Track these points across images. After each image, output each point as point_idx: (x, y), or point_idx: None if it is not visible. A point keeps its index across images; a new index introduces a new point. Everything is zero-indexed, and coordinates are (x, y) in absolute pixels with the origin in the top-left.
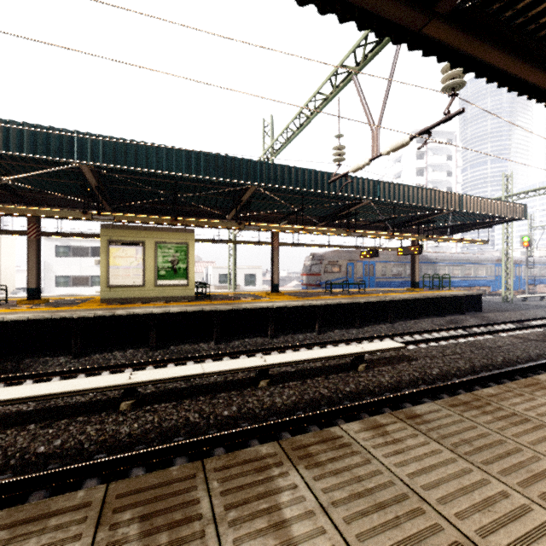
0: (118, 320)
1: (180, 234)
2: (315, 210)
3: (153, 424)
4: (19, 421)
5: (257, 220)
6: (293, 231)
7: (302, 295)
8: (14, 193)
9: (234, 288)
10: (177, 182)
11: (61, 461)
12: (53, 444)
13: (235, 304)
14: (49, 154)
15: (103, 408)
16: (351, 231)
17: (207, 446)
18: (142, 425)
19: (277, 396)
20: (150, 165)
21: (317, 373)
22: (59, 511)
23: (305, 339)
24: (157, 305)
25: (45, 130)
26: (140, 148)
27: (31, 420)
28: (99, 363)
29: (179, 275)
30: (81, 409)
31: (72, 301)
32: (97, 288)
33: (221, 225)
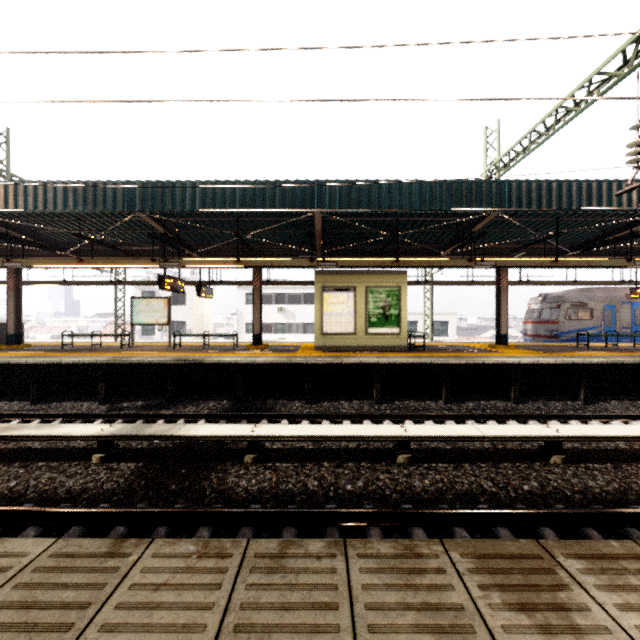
0: (344, 368)
1: (391, 276)
2: (566, 234)
3: (444, 484)
4: (310, 457)
5: (477, 254)
6: (541, 265)
7: (543, 350)
8: (249, 247)
9: (431, 338)
10: (398, 219)
11: (372, 503)
12: (356, 484)
13: (466, 358)
14: (294, 207)
15: (378, 457)
16: (634, 260)
17: (527, 522)
18: (432, 482)
19: (588, 478)
20: (382, 204)
21: (629, 457)
22: (615, 555)
23: (567, 409)
24: (375, 355)
25: (291, 184)
26: (373, 187)
27: (319, 458)
28: (331, 410)
29: (390, 322)
30: (356, 455)
31: (286, 348)
32: (279, 335)
33: (447, 264)
